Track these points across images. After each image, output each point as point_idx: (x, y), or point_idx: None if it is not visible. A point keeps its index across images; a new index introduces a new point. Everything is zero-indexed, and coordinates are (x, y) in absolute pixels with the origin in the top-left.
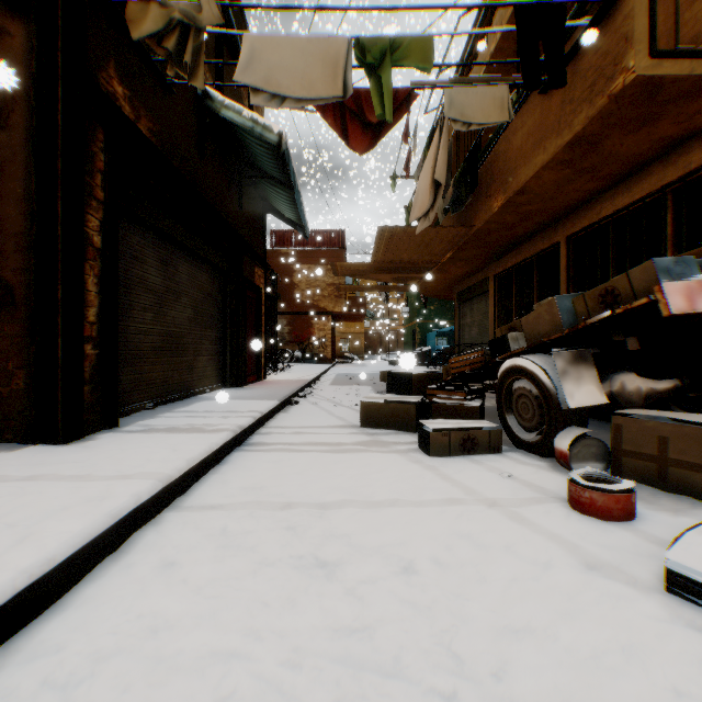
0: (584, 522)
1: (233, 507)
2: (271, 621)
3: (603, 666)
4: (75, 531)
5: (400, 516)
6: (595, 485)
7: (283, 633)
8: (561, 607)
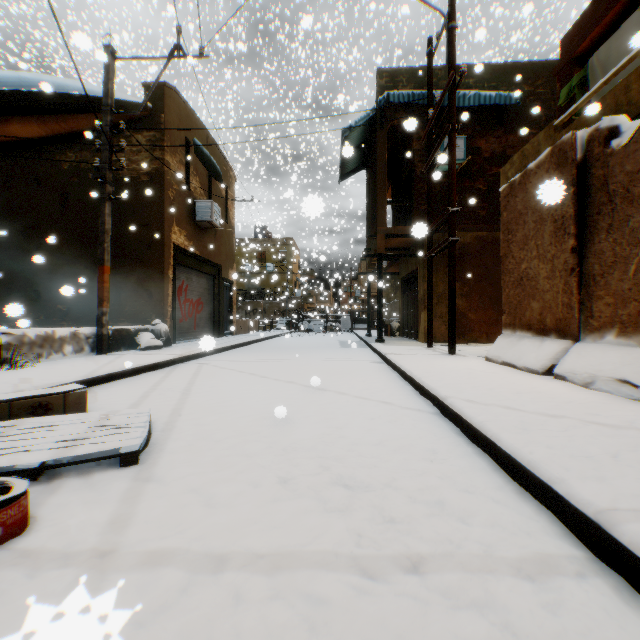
0: (58, 515)
1: (502, 562)
2: (368, 459)
3: (226, 447)
4: (521, 448)
5: (258, 530)
6: (25, 484)
7: (360, 456)
8: (212, 461)
